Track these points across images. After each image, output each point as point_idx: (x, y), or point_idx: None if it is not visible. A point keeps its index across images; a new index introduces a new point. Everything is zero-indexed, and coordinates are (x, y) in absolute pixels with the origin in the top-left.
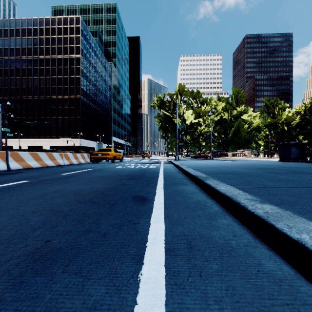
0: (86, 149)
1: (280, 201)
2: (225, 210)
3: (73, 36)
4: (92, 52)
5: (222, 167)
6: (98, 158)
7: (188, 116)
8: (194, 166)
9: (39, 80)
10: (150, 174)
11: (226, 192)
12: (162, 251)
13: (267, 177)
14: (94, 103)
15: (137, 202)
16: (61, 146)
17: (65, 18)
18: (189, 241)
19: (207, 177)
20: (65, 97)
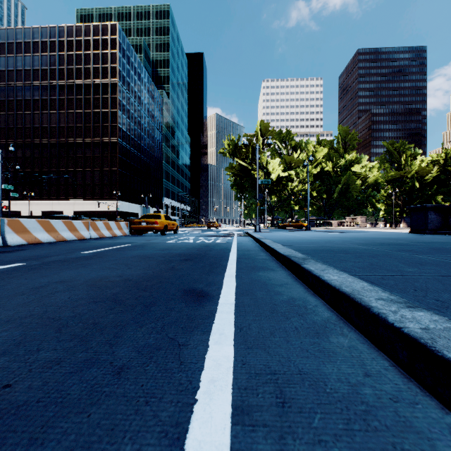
0: (126, 216)
1: (439, 303)
2: (341, 317)
3: (107, 52)
4: (134, 76)
5: (326, 242)
6: (141, 229)
7: (274, 167)
8: (284, 241)
9: (58, 116)
10: (217, 253)
11: (342, 285)
12: (225, 415)
13: (401, 258)
14: (137, 149)
15: (190, 301)
16: (89, 212)
17: (95, 26)
18: (281, 386)
19: (305, 258)
20: (95, 140)
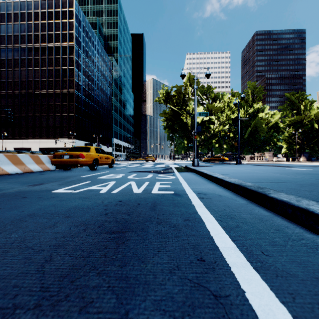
0: None
1: None
2: None
3: (66, 21)
4: (89, 42)
5: None
6: (62, 163)
7: None
8: None
9: (27, 72)
10: None
11: None
12: None
13: None
14: (91, 100)
15: None
16: (52, 148)
17: (56, 1)
18: None
19: None
20: (56, 91)
